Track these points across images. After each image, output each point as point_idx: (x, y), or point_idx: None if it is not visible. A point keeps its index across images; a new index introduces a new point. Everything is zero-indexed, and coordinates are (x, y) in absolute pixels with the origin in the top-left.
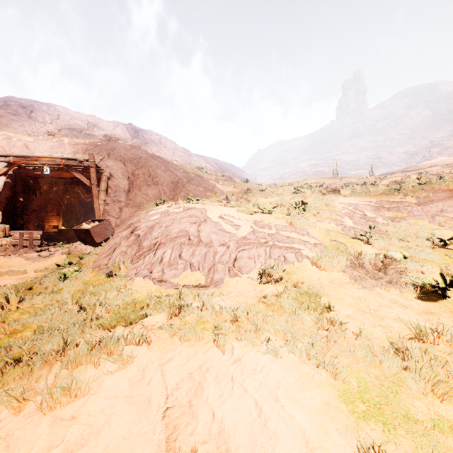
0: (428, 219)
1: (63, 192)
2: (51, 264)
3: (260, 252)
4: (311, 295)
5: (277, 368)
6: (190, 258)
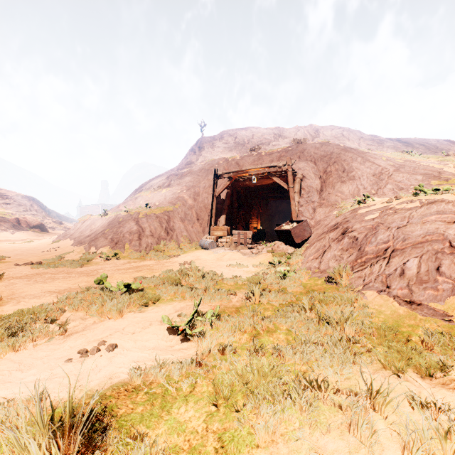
0: None
1: (260, 197)
2: (262, 260)
3: None
4: None
5: None
6: None
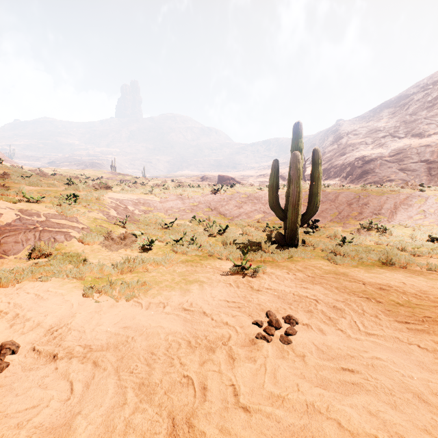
0: (164, 212)
1: None
2: None
3: (29, 236)
4: (74, 256)
5: (48, 283)
6: None
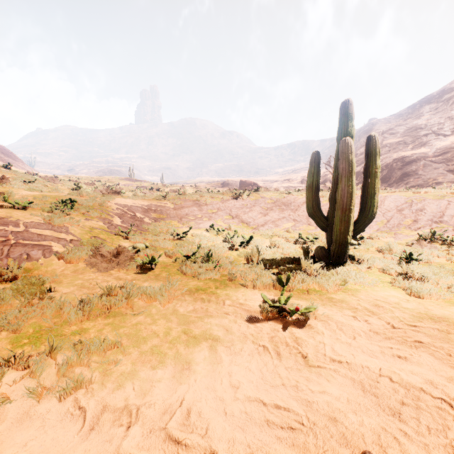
0: (178, 220)
1: None
2: None
3: None
4: (35, 283)
5: None
6: None
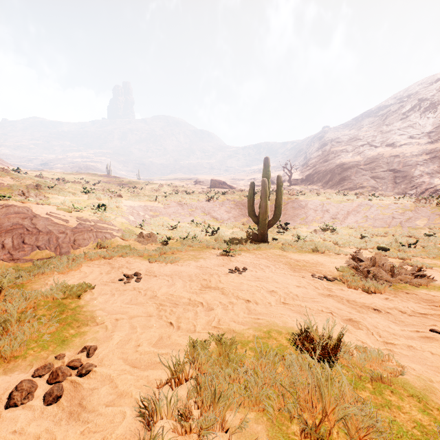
0: (168, 216)
1: None
2: None
3: (91, 235)
4: (127, 246)
5: (128, 258)
6: (35, 243)
